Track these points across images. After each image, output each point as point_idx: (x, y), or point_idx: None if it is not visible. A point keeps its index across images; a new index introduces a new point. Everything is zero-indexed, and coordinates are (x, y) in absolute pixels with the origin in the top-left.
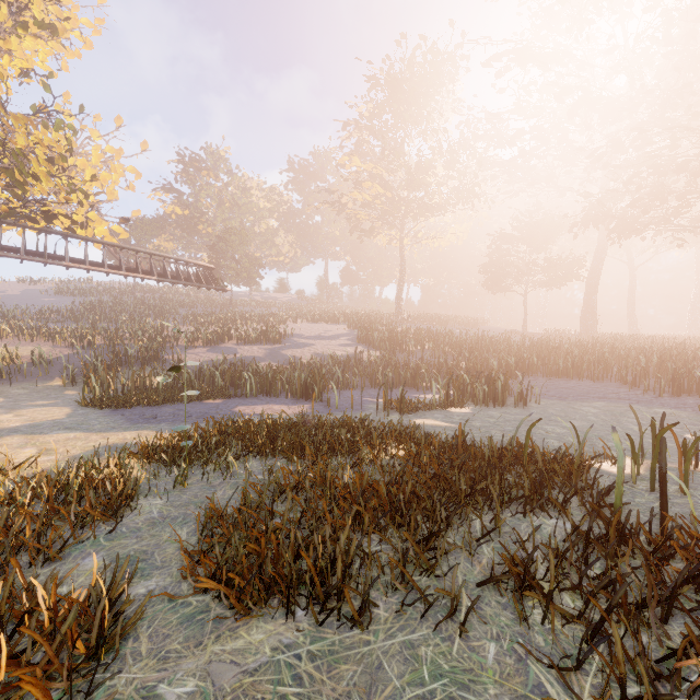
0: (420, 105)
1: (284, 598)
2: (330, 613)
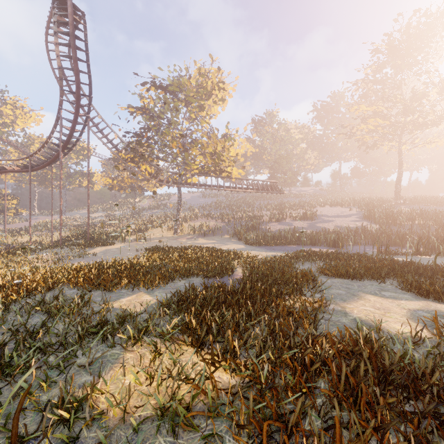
0: (414, 55)
1: (343, 277)
2: (354, 277)
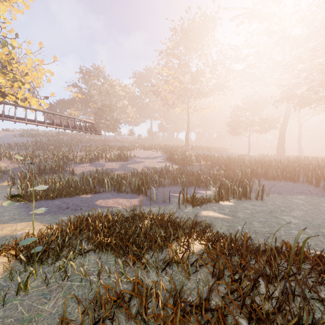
0: (197, 42)
1: None
2: None
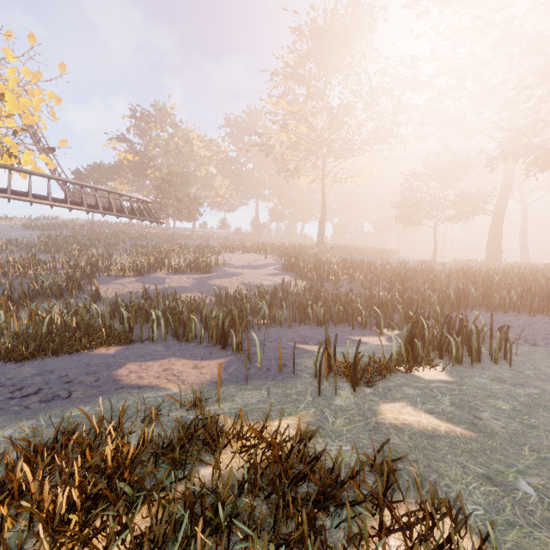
0: (341, 53)
1: None
2: None
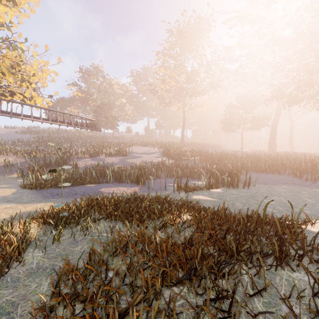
0: (193, 43)
1: None
2: None
